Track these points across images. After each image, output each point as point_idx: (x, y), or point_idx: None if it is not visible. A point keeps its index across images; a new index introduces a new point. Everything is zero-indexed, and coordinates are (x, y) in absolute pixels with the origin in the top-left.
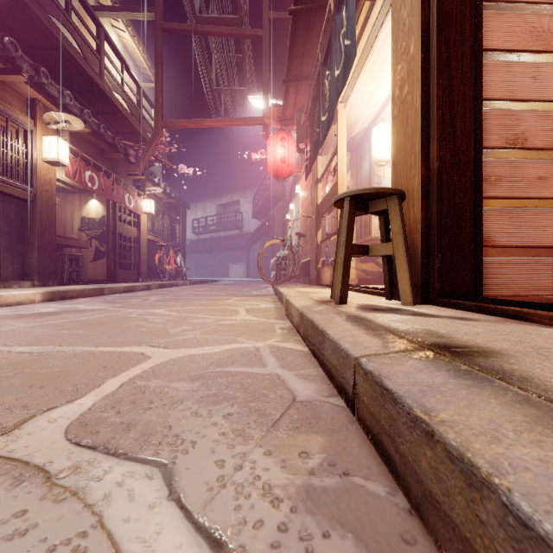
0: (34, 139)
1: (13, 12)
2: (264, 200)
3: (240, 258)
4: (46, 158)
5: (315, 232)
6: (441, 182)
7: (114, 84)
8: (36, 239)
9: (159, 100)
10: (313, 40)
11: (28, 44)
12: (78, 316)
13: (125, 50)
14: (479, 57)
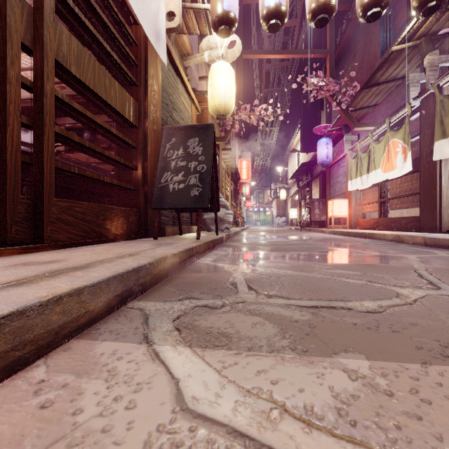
0: None
1: None
2: None
3: None
4: None
5: None
6: None
7: None
8: None
9: None
10: None
11: None
12: None
13: None
14: None
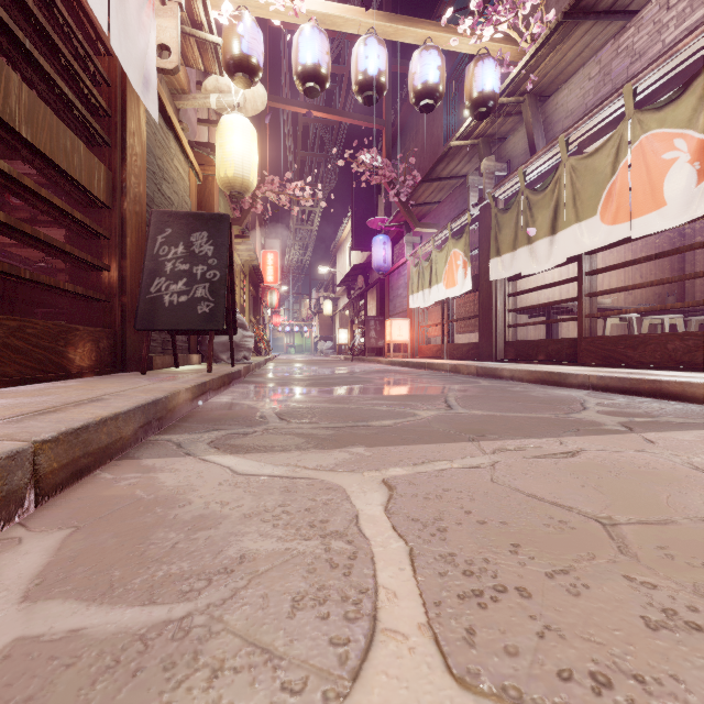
0: None
1: None
2: None
3: None
4: None
5: None
6: None
7: None
8: None
9: None
10: None
11: None
12: None
13: None
14: None
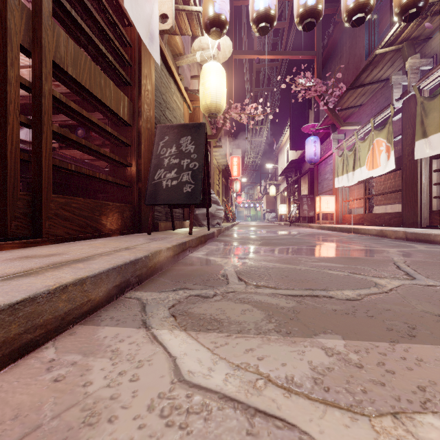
0: None
1: None
2: None
3: None
4: None
5: None
6: None
7: None
8: None
9: None
10: None
11: None
12: None
13: None
14: None
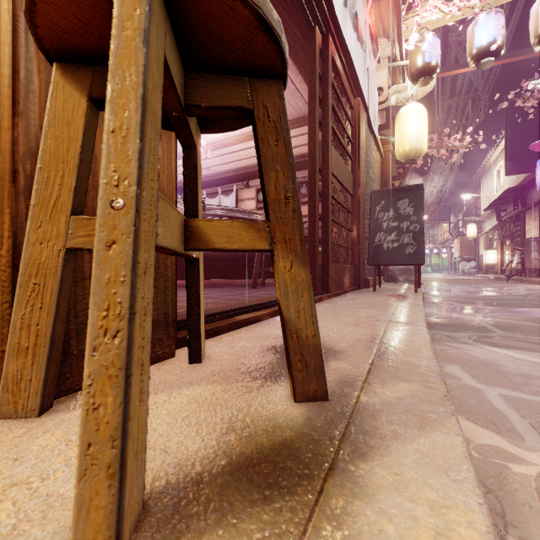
0: None
1: None
2: None
3: None
4: None
5: None
6: None
7: None
8: None
9: None
10: None
11: None
12: None
13: None
14: None
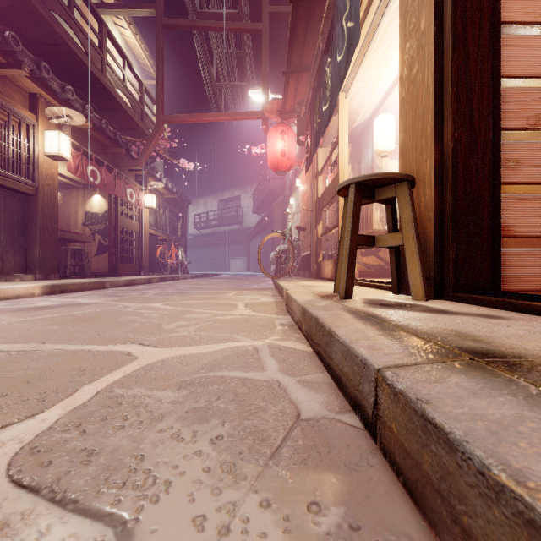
0: (35, 134)
1: (16, 8)
2: (264, 194)
3: (241, 253)
4: (47, 152)
5: (316, 225)
6: (456, 166)
7: (116, 80)
8: (38, 233)
9: (160, 96)
10: (313, 29)
11: (32, 41)
12: (72, 310)
13: (128, 48)
14: (498, 30)
